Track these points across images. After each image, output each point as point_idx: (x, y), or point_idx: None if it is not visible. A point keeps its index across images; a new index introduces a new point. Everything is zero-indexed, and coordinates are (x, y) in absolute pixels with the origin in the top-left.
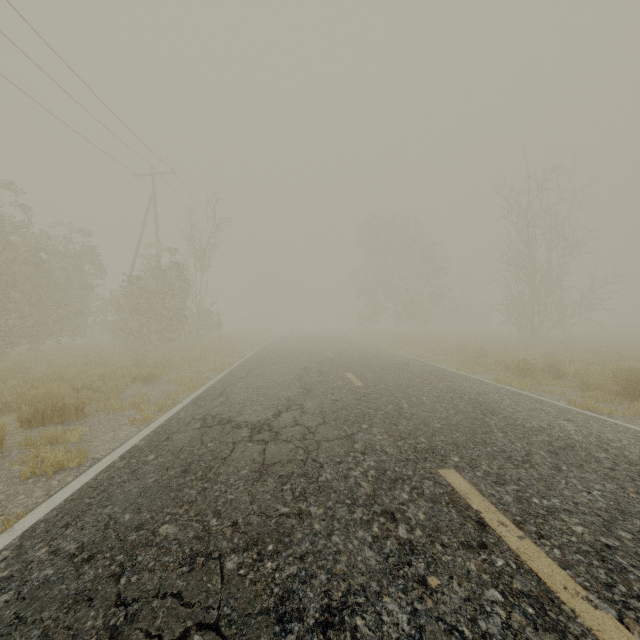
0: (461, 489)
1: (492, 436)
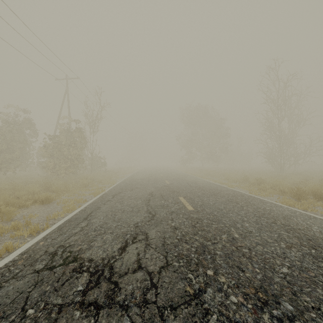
0: None
1: None
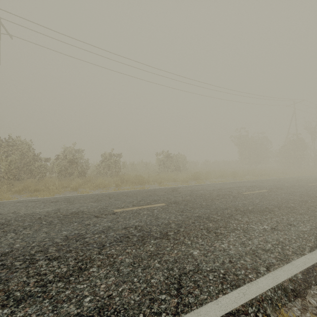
0: None
1: None
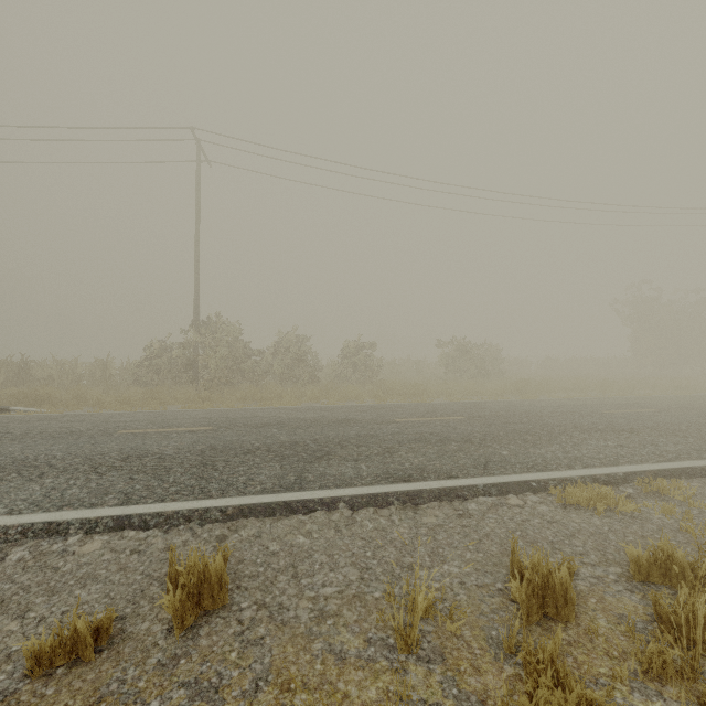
0: None
1: None
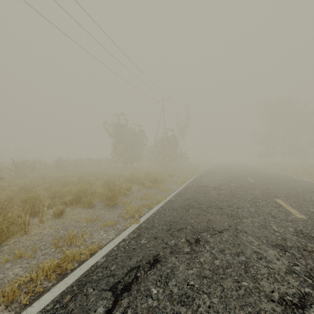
0: (279, 202)
1: (303, 196)
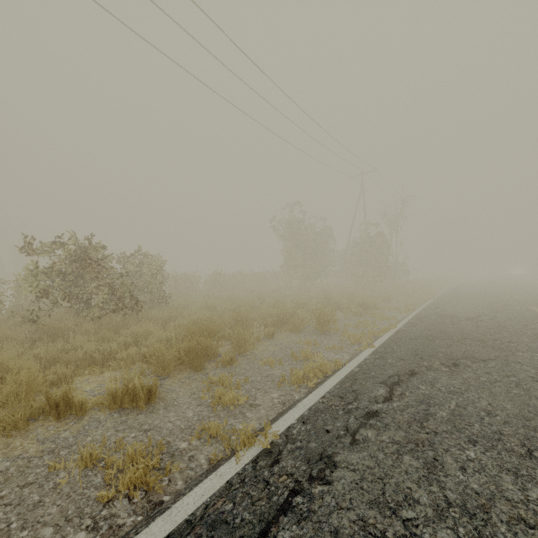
0: None
1: None
